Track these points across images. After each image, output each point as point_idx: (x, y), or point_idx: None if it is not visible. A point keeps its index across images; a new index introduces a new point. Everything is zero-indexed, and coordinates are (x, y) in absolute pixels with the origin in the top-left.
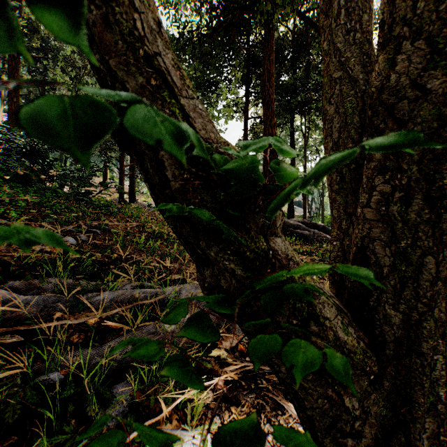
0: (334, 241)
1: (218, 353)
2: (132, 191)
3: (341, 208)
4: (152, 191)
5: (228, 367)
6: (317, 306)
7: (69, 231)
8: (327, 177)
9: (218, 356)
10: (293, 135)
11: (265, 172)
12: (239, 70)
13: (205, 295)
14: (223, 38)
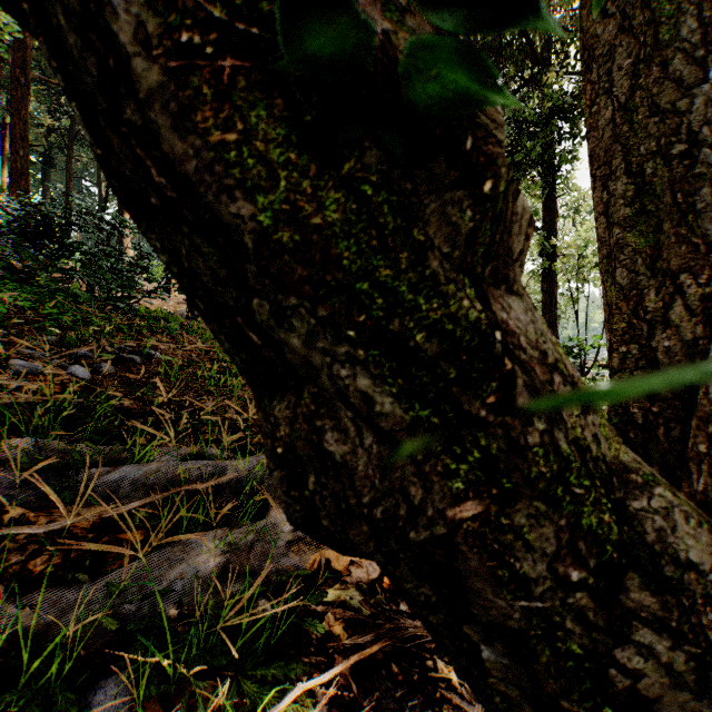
0: (621, 343)
1: (343, 594)
2: None
3: (639, 262)
4: (91, 128)
5: (362, 633)
6: (647, 523)
7: (82, 357)
8: (596, 194)
9: (341, 603)
10: None
11: None
12: None
13: (278, 481)
14: None
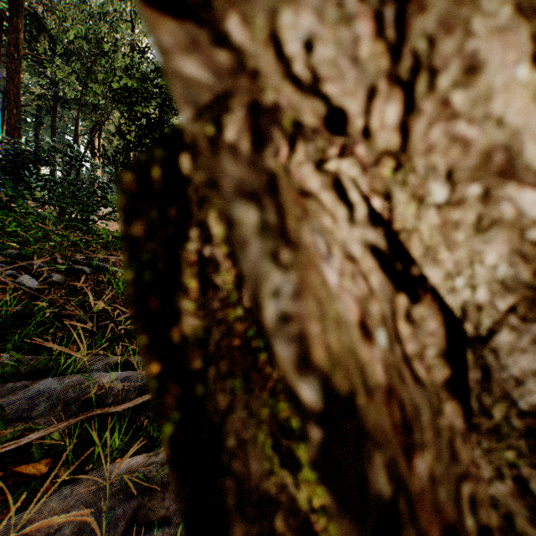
0: None
1: None
2: None
3: None
4: None
5: None
6: None
7: (37, 268)
8: None
9: None
10: None
11: None
12: None
13: None
14: None
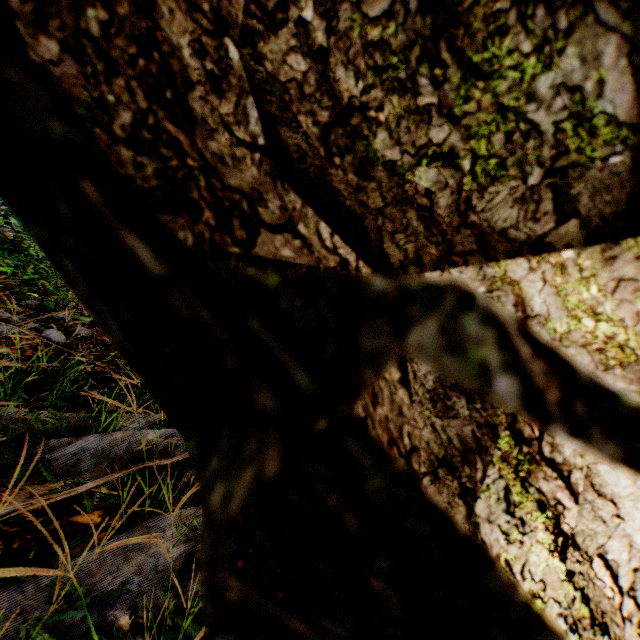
0: None
1: None
2: None
3: None
4: None
5: None
6: None
7: (60, 321)
8: None
9: None
10: None
11: None
12: None
13: None
14: None
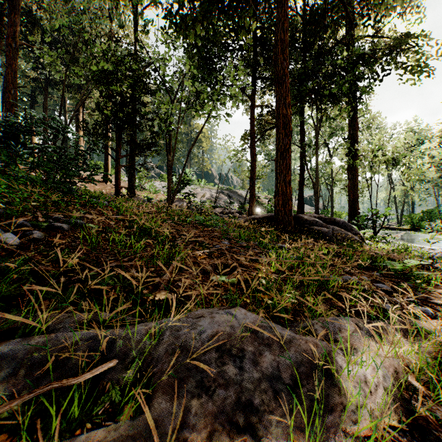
0: None
1: None
2: (131, 185)
3: None
4: None
5: None
6: None
7: (20, 225)
8: None
9: None
10: (303, 126)
11: (278, 159)
12: (250, 33)
13: None
14: (229, 4)
